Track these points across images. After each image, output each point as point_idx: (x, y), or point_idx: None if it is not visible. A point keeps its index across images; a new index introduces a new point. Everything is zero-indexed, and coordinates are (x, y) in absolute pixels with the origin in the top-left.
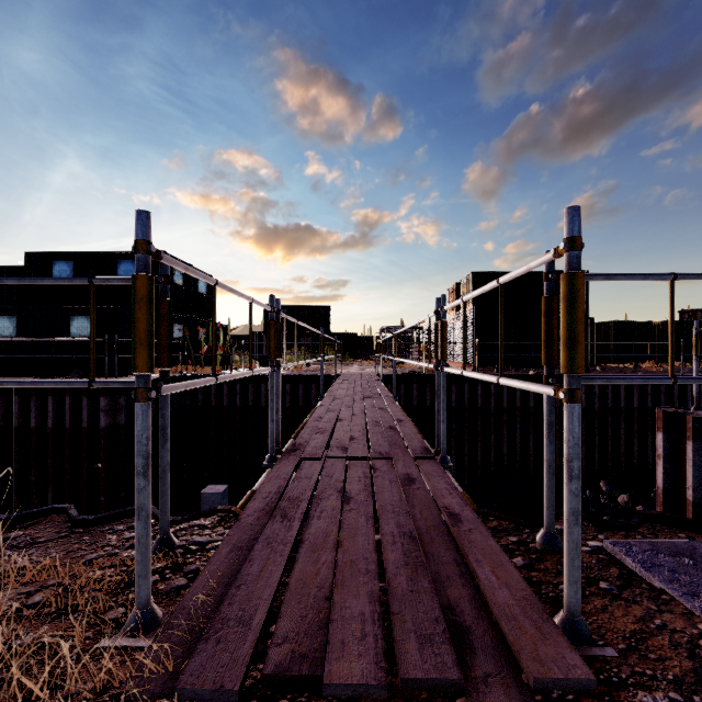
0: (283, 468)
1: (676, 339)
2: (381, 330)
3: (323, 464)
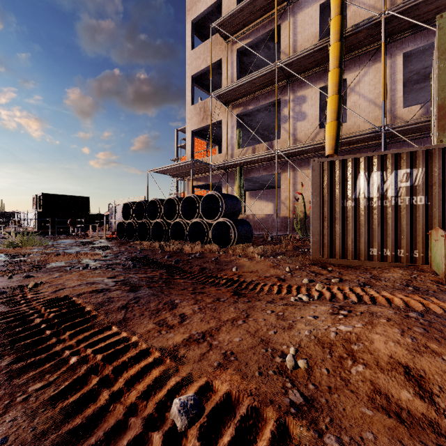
0: None
1: None
2: None
3: None
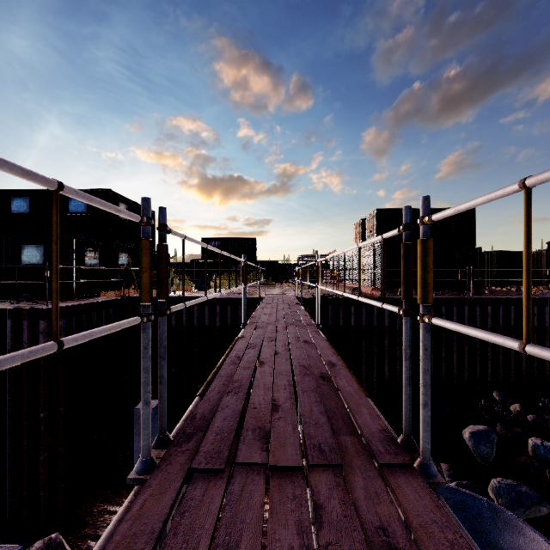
0: (151, 506)
1: (549, 266)
2: (298, 258)
3: (226, 483)
